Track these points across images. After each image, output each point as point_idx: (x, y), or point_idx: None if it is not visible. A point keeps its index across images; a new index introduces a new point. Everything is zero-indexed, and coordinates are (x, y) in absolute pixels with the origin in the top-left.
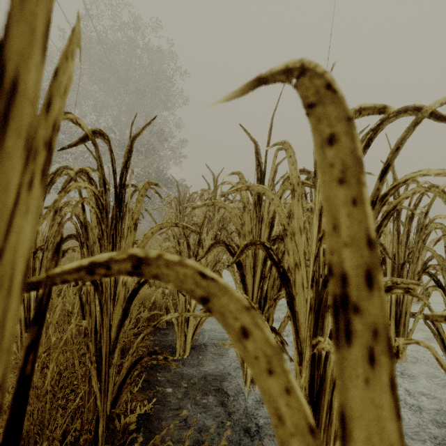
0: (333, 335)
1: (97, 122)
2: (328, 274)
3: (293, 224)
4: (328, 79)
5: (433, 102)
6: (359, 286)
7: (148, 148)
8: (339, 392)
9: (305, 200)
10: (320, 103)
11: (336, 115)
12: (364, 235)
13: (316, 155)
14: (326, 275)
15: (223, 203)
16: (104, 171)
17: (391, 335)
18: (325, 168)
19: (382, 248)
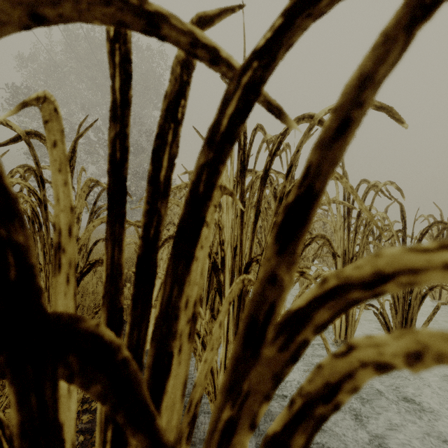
0: (53, 268)
1: (86, 121)
2: (54, 230)
3: (223, 218)
4: (56, 105)
5: (320, 111)
6: (66, 236)
7: (137, 148)
8: (54, 303)
9: (264, 198)
10: (51, 120)
11: (58, 128)
12: (70, 204)
13: (49, 154)
14: (247, 263)
15: (176, 201)
16: (41, 168)
17: (342, 325)
18: (53, 162)
19: (329, 243)
